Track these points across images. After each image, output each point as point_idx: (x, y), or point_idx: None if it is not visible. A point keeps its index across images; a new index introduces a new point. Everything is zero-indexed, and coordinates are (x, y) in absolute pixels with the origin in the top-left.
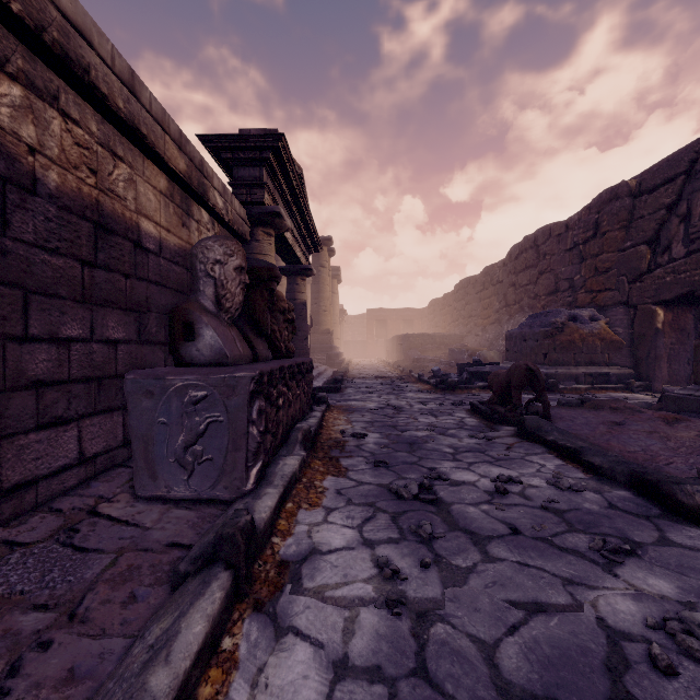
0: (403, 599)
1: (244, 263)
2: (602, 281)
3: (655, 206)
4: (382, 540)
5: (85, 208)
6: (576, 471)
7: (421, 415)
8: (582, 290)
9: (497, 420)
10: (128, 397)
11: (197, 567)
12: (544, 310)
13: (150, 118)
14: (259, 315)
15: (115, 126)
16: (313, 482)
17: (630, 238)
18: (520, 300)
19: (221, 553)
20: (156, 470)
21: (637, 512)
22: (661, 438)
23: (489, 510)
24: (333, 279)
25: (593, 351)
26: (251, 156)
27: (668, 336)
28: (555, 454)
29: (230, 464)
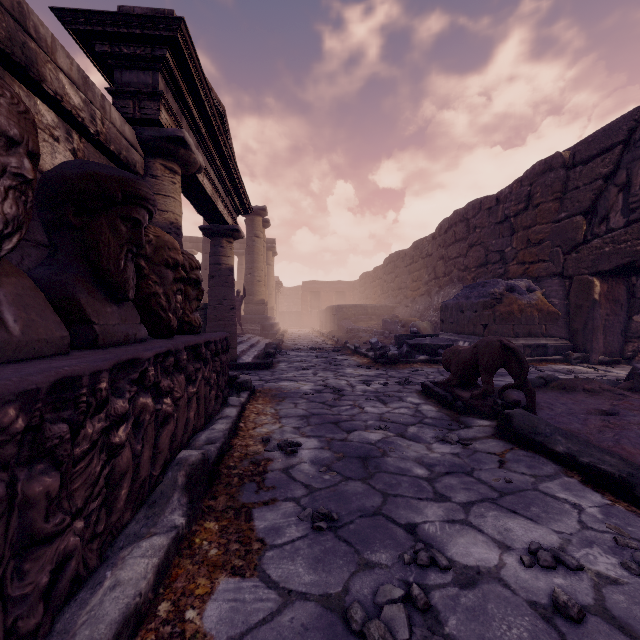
0: None
1: (16, 128)
2: (535, 252)
3: (591, 176)
4: None
5: None
6: None
7: (367, 400)
8: (514, 262)
9: (462, 409)
10: None
11: None
12: (474, 281)
13: None
14: (108, 263)
15: None
16: (182, 615)
17: (565, 210)
18: (449, 272)
19: None
20: None
21: None
22: None
23: None
24: (268, 251)
25: (531, 322)
26: (138, 53)
27: (604, 307)
28: (576, 477)
29: None
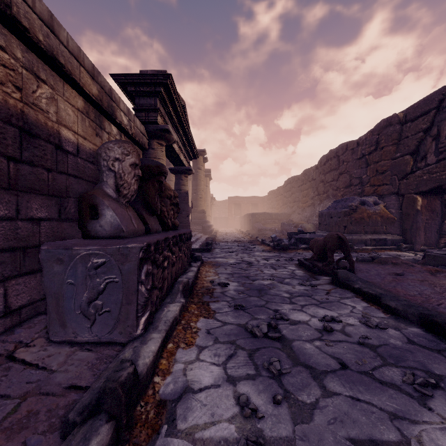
0: (261, 440)
1: (138, 160)
2: (381, 179)
3: (416, 130)
4: (242, 377)
5: (11, 116)
6: (378, 312)
7: (265, 268)
8: (368, 184)
9: (317, 272)
10: (43, 263)
11: (83, 418)
12: (342, 197)
13: (67, 52)
14: (151, 200)
15: (38, 55)
16: (189, 324)
17: (399, 151)
18: (327, 191)
19: (104, 406)
20: (66, 320)
21: (429, 346)
22: (429, 284)
23: (321, 346)
24: (206, 177)
25: (376, 224)
26: (148, 90)
27: (424, 214)
28: (360, 298)
29: (124, 314)
